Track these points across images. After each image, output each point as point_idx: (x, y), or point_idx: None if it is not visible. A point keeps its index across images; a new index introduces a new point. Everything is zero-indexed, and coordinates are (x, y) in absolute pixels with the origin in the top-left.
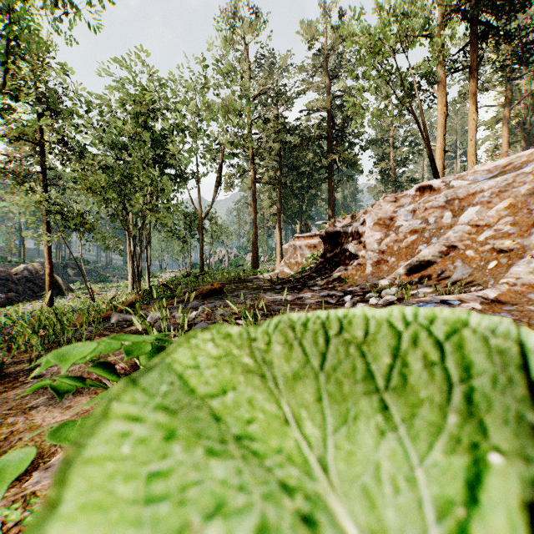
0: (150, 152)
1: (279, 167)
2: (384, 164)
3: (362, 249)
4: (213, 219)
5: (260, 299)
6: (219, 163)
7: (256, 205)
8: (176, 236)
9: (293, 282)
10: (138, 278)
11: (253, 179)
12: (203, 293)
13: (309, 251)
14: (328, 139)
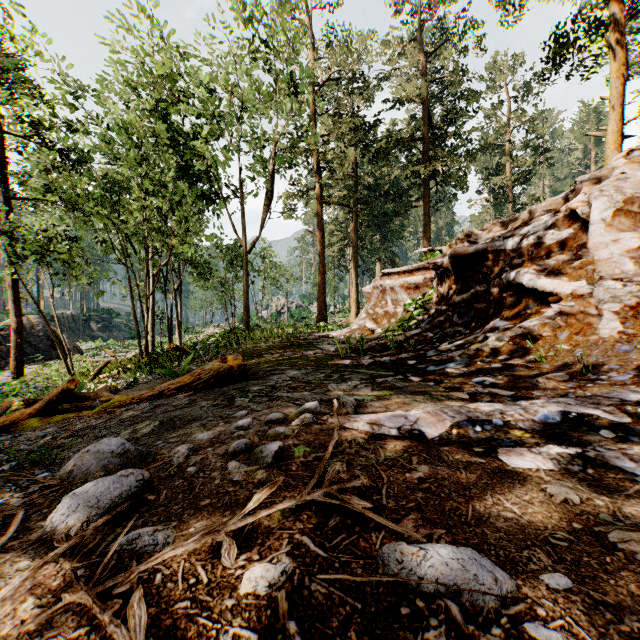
0: (172, 156)
1: (355, 185)
2: (498, 179)
3: (565, 278)
4: (265, 256)
5: (330, 422)
6: (270, 171)
7: (323, 235)
8: (216, 279)
9: (390, 348)
10: (168, 334)
11: (319, 199)
12: (201, 378)
13: (408, 295)
14: (424, 142)
